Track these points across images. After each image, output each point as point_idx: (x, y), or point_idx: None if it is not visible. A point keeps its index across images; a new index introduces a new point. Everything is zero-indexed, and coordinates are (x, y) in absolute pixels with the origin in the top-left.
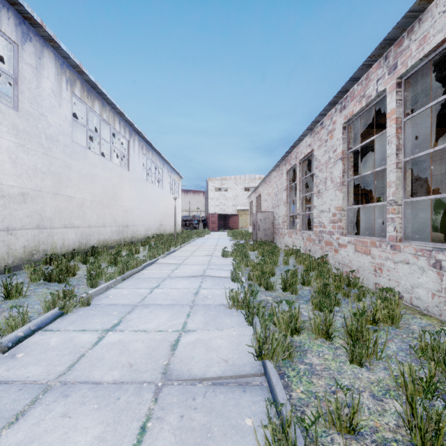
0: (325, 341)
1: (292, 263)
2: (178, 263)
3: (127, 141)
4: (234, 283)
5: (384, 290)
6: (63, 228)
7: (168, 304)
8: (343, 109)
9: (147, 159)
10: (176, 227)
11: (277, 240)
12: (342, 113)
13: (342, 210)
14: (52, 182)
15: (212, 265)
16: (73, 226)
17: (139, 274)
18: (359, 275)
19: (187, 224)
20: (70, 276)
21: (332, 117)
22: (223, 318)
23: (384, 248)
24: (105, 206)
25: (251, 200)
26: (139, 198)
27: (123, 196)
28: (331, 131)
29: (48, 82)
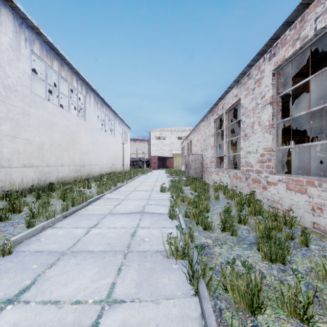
0: (302, 326)
1: (221, 197)
2: (121, 198)
3: (84, 97)
4: (172, 220)
5: (325, 230)
6: (21, 167)
7: (100, 251)
8: (273, 56)
9: (102, 113)
10: (126, 166)
11: (205, 176)
12: (271, 61)
13: (271, 151)
14: (10, 127)
15: (151, 200)
16: (32, 165)
17: (83, 210)
18: (292, 213)
19: (134, 164)
20: (16, 212)
21: (259, 67)
22: (160, 274)
23: (325, 188)
24: (63, 149)
25: (183, 145)
26: (94, 143)
27: (80, 141)
28: (259, 79)
29: (6, 38)
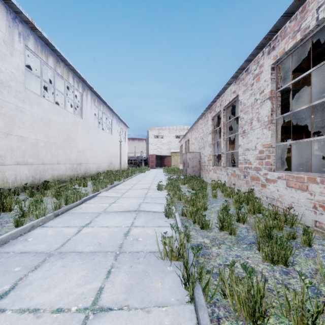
0: None
1: (219, 195)
2: (117, 196)
3: (81, 94)
4: (168, 219)
5: None
6: (15, 164)
7: (90, 252)
8: (272, 50)
9: (100, 111)
10: (123, 165)
11: (203, 175)
12: (271, 55)
13: (271, 147)
14: (3, 123)
15: (148, 198)
16: (26, 163)
17: (76, 208)
18: (292, 211)
19: (132, 162)
20: (7, 211)
21: (258, 61)
22: (153, 277)
23: None
24: (59, 147)
25: (181, 144)
26: (91, 142)
27: (77, 139)
28: (257, 74)
29: None
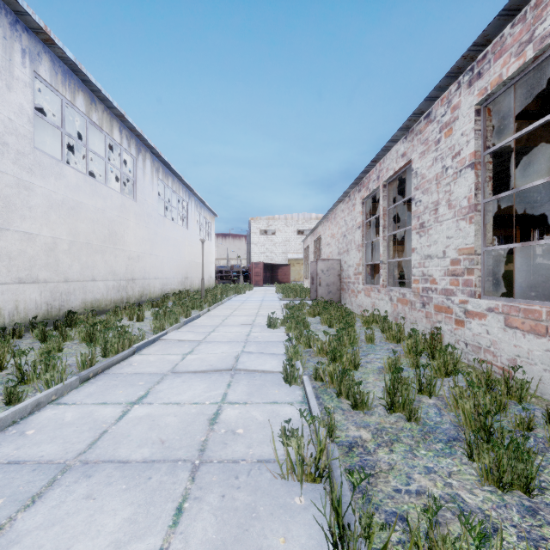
0: None
1: (378, 338)
2: (197, 339)
3: (134, 159)
4: (289, 387)
5: None
6: (15, 283)
7: (144, 462)
8: (477, 78)
9: (167, 189)
10: (208, 281)
11: (346, 299)
12: (474, 87)
13: (474, 254)
14: None
15: (251, 343)
16: (36, 280)
17: (122, 364)
18: (516, 371)
19: (223, 276)
20: None
21: (450, 99)
22: (267, 524)
23: None
24: (96, 251)
25: (306, 245)
26: (152, 241)
27: (127, 237)
28: (448, 123)
29: None
